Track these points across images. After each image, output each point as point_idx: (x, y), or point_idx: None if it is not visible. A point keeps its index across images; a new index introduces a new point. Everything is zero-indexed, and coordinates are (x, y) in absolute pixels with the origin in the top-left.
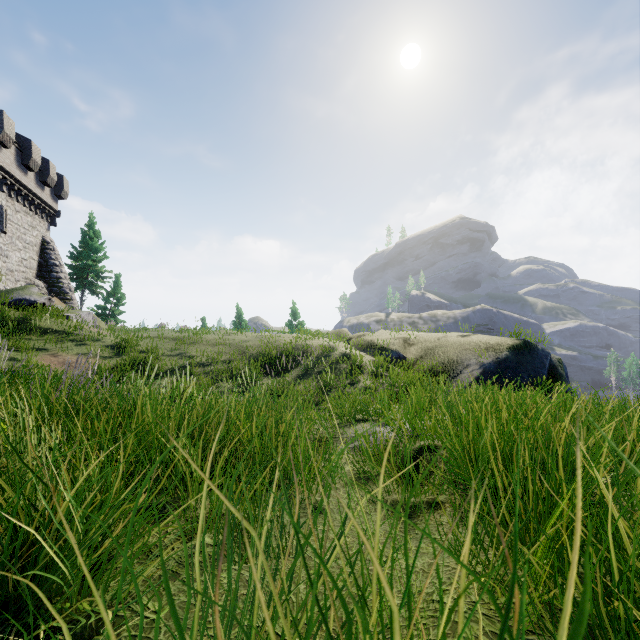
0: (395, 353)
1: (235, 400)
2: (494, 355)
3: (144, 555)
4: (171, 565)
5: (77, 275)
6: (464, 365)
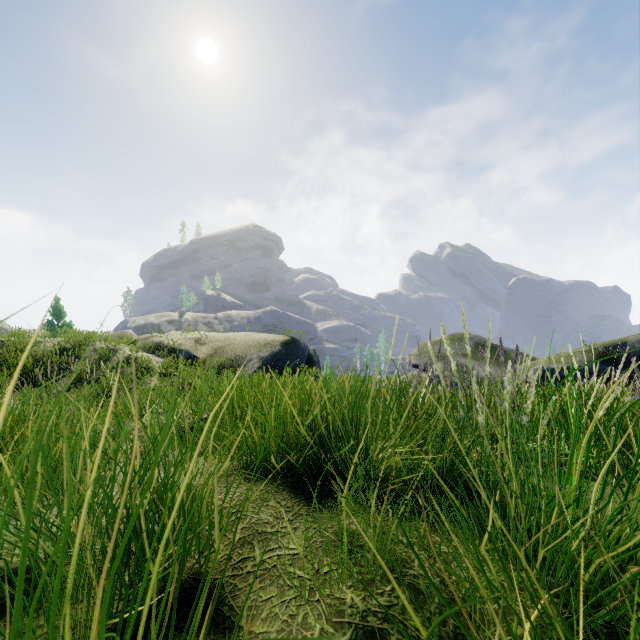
0: (186, 353)
1: None
2: (271, 350)
3: None
4: None
5: None
6: (248, 360)
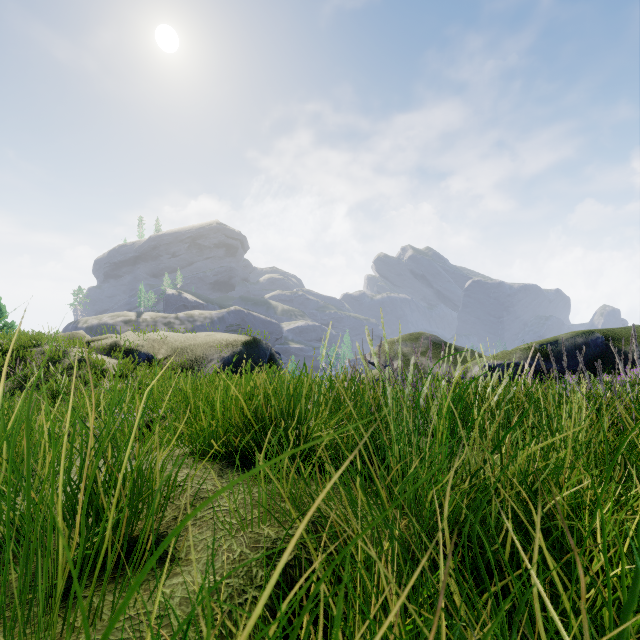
0: (144, 354)
1: None
2: (232, 350)
3: None
4: None
5: None
6: (209, 360)
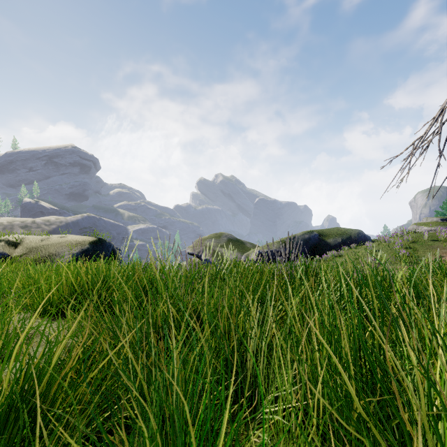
0: None
1: None
2: (81, 248)
3: None
4: None
5: None
6: (60, 256)
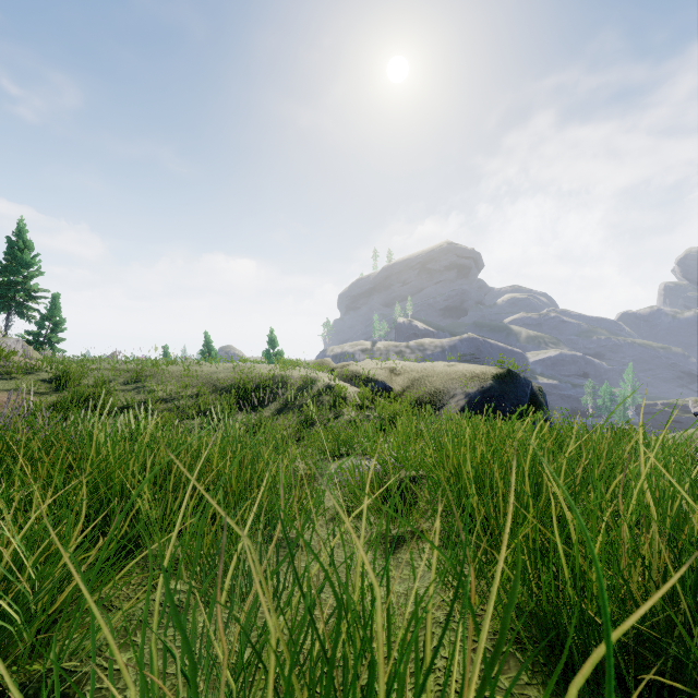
0: (381, 384)
1: (207, 437)
2: (479, 384)
3: (104, 609)
4: (138, 615)
5: (0, 294)
6: (450, 395)
